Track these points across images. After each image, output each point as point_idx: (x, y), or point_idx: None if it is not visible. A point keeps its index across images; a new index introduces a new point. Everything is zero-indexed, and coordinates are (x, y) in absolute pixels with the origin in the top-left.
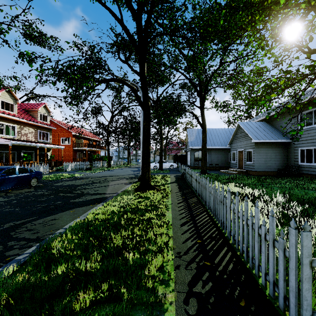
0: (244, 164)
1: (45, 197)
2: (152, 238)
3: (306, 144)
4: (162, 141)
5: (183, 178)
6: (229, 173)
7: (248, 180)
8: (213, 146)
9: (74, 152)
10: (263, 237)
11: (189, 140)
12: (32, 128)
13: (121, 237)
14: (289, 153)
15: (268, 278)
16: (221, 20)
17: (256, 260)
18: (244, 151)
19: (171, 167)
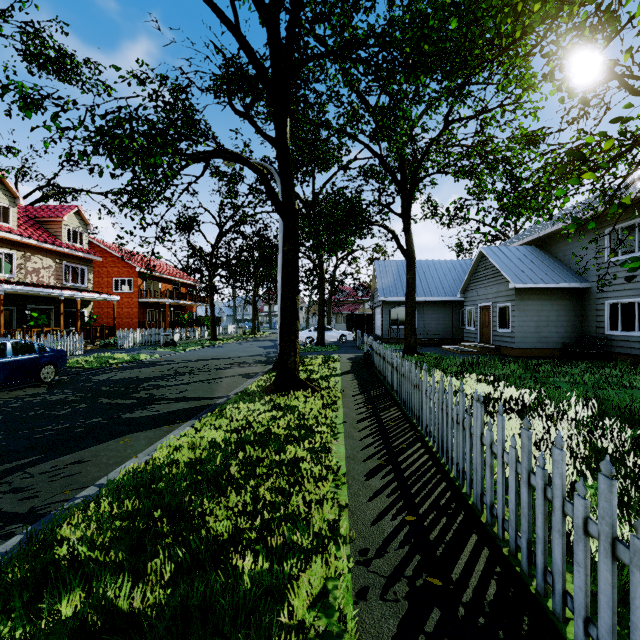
0: (492, 333)
1: (68, 408)
2: (301, 511)
3: (622, 292)
4: (323, 287)
5: (367, 364)
6: (463, 351)
7: (504, 369)
8: (427, 297)
9: (141, 309)
10: (579, 526)
11: (379, 285)
12: (51, 258)
13: (228, 511)
14: (586, 312)
15: (596, 634)
16: (454, 21)
17: (557, 579)
18: (493, 306)
19: (342, 340)
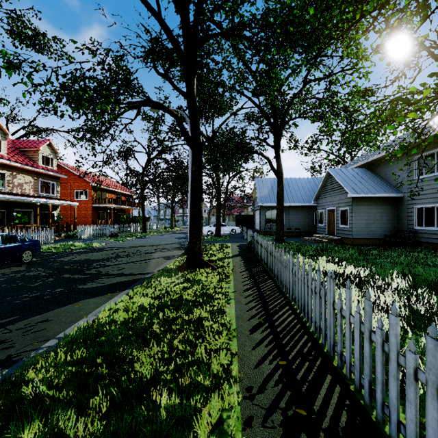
0: (336, 228)
1: (40, 281)
2: (204, 358)
3: (426, 200)
4: (219, 196)
5: (250, 250)
6: (316, 241)
7: (345, 253)
8: (291, 203)
9: (94, 211)
10: (411, 374)
11: (258, 195)
12: (30, 176)
13: (150, 358)
14: (400, 213)
15: None
16: (312, 9)
17: (393, 411)
18: (337, 210)
19: (233, 233)
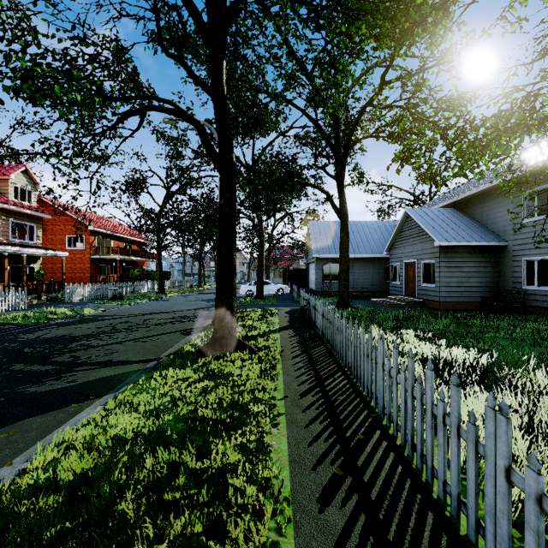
0: (417, 287)
1: None
2: None
3: (539, 250)
4: (262, 244)
5: (304, 318)
6: (391, 304)
7: (437, 323)
8: (356, 254)
9: (93, 264)
10: None
11: (313, 243)
12: None
13: None
14: (503, 268)
15: None
16: None
17: None
18: (418, 263)
19: (279, 293)
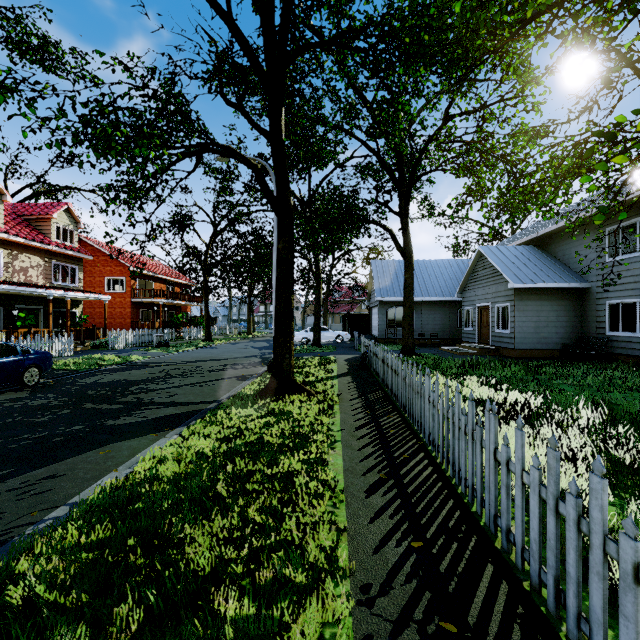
0: (491, 333)
1: (49, 414)
2: (295, 537)
3: (623, 292)
4: (319, 287)
5: (365, 366)
6: (461, 352)
7: (505, 370)
8: (425, 297)
9: (134, 309)
10: (628, 573)
11: (376, 285)
12: (39, 257)
13: (212, 538)
14: (586, 312)
15: None
16: (458, 4)
17: (596, 630)
18: (492, 307)
19: (339, 340)
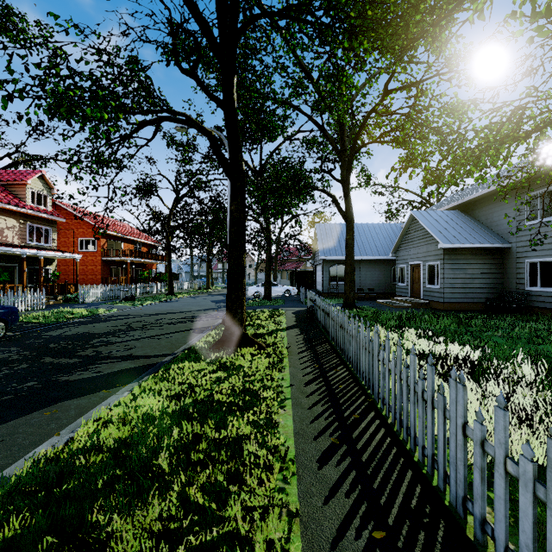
0: (422, 288)
1: (5, 369)
2: (240, 528)
3: (542, 252)
4: (269, 247)
5: (311, 318)
6: (396, 305)
7: (438, 323)
8: (363, 256)
9: (105, 266)
10: None
11: (320, 245)
12: (15, 219)
13: (144, 532)
14: (507, 269)
15: None
16: None
17: None
18: (423, 265)
19: (287, 294)
